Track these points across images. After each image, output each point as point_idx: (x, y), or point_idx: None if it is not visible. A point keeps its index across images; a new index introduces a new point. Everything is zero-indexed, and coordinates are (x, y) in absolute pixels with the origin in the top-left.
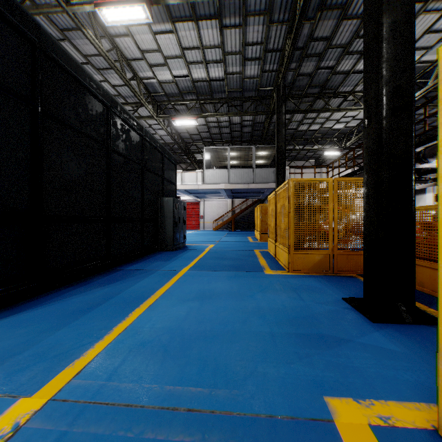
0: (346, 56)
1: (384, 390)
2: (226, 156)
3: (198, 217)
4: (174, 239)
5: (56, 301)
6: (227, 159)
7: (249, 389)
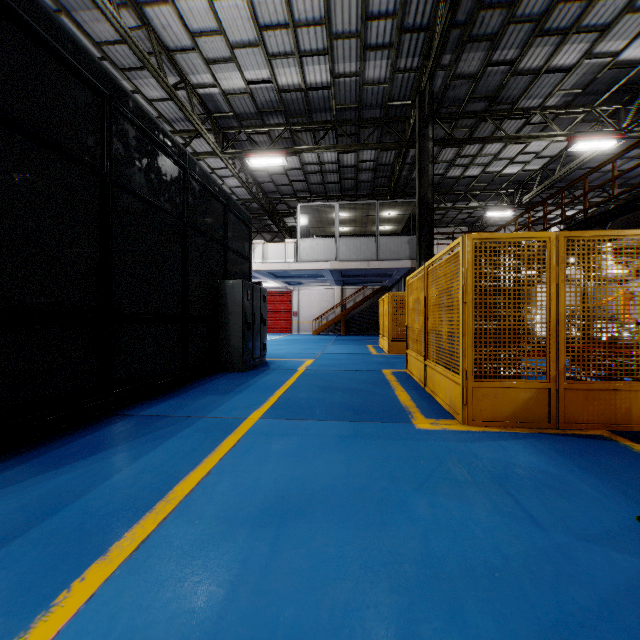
0: (537, 39)
1: None
2: (332, 218)
3: (290, 315)
4: (244, 351)
5: None
6: (334, 224)
7: None
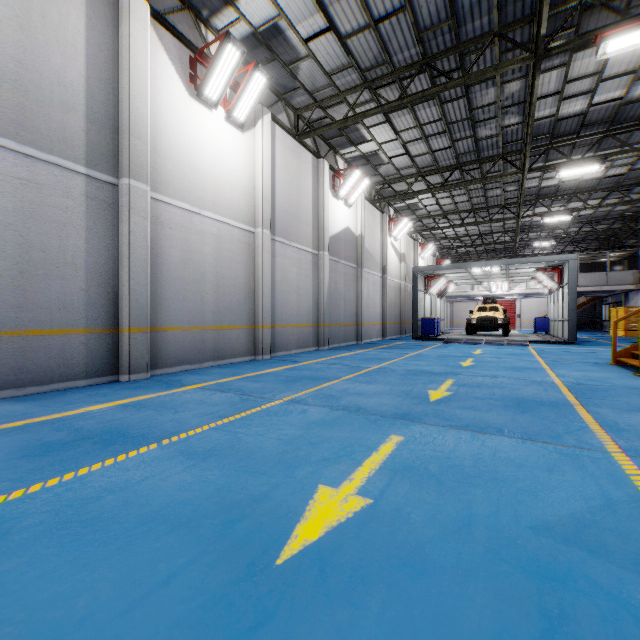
0: None
1: None
2: None
3: (513, 316)
4: None
5: (582, 343)
6: None
7: None
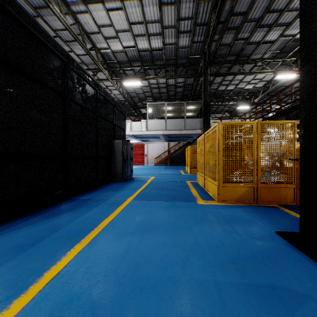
0: (258, 29)
1: None
2: (163, 110)
3: (143, 156)
4: (123, 172)
5: (3, 234)
6: (164, 112)
7: None
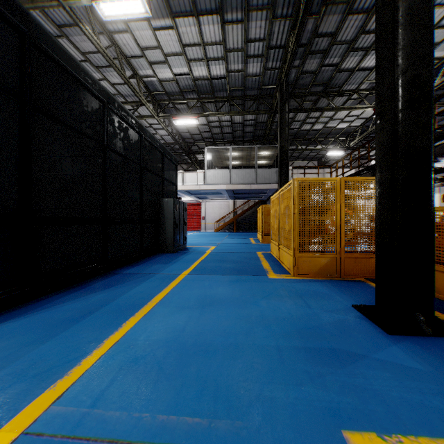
0: (351, 53)
1: (412, 421)
2: (227, 156)
3: (199, 218)
4: (174, 241)
5: (45, 308)
6: (229, 160)
7: (255, 419)
